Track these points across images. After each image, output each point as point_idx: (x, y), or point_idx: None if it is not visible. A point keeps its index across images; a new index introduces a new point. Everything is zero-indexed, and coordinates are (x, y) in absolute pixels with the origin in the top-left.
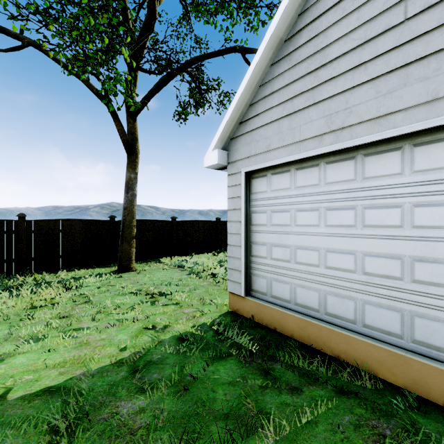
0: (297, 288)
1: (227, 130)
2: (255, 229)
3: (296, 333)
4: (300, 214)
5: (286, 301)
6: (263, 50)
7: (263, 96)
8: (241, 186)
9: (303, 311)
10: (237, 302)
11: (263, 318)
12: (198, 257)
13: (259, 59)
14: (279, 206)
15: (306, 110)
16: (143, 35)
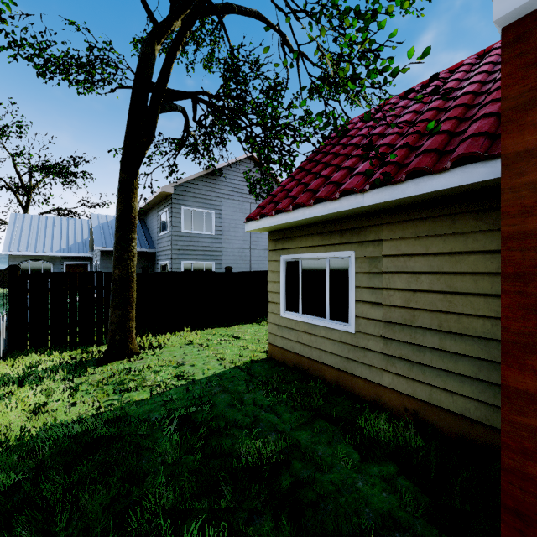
0: None
1: None
2: None
3: None
4: None
5: None
6: None
7: None
8: None
9: None
10: None
11: None
12: None
13: None
14: None
15: None
16: (27, 203)
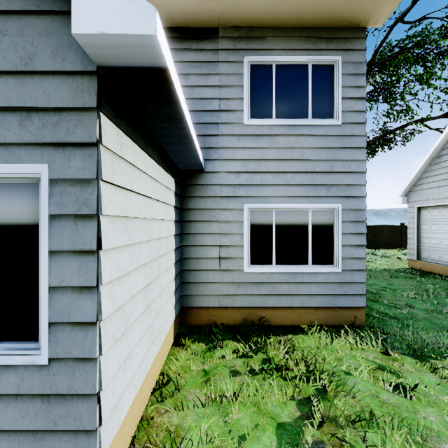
0: (442, 255)
1: (407, 189)
2: (422, 231)
3: (440, 272)
4: (443, 226)
5: (437, 261)
6: (424, 162)
7: (425, 176)
8: (414, 213)
9: (444, 264)
10: (412, 263)
11: (425, 268)
12: (384, 251)
13: (422, 165)
14: (434, 222)
15: (444, 186)
16: None
